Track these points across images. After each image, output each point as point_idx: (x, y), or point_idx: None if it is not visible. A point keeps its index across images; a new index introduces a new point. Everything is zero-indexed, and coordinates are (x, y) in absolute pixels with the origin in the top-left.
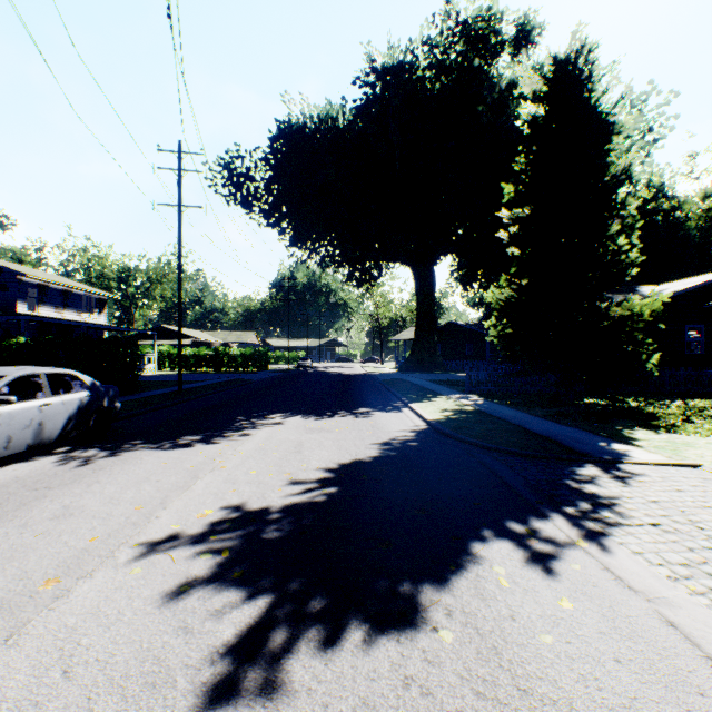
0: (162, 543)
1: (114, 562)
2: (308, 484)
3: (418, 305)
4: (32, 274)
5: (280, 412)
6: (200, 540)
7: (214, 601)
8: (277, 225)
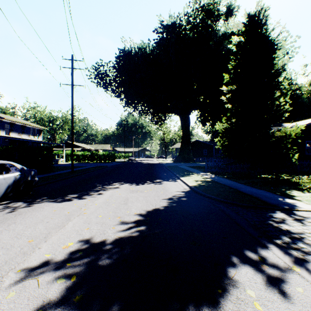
0: (36, 269)
1: None
2: (129, 224)
3: (182, 132)
4: (7, 117)
5: (118, 181)
6: (60, 266)
7: None
8: (119, 96)
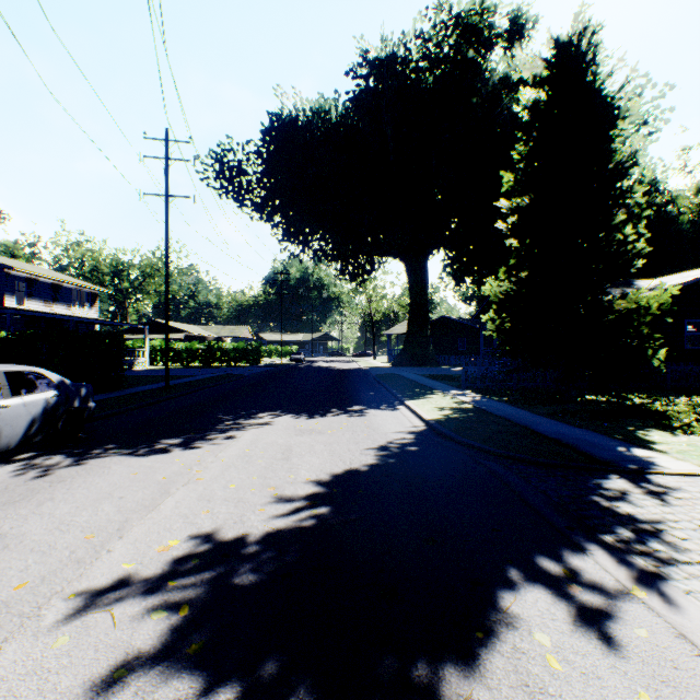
0: (107, 593)
1: (35, 625)
2: (295, 502)
3: (411, 299)
4: (20, 267)
5: (270, 410)
6: (156, 587)
7: (155, 699)
8: (269, 218)
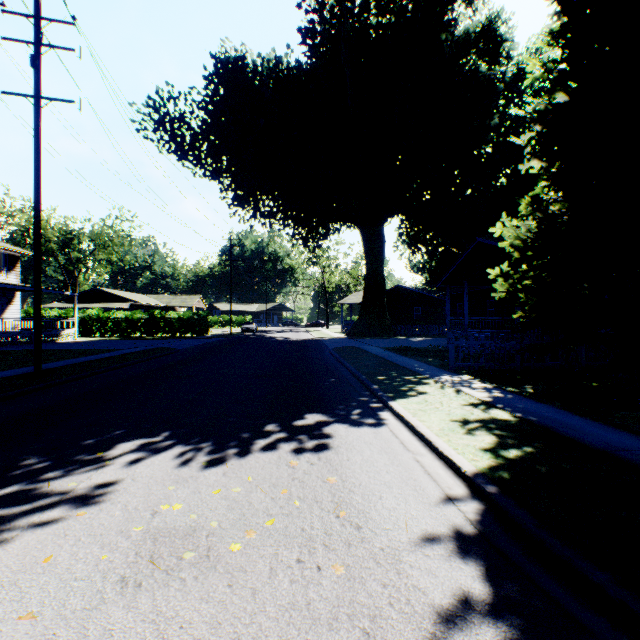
0: None
1: None
2: None
3: (367, 267)
4: None
5: (149, 430)
6: None
7: None
8: (214, 174)
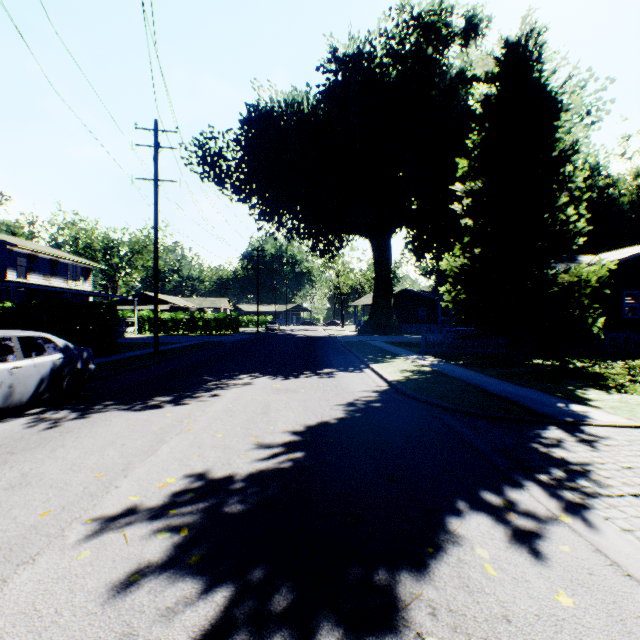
0: (118, 518)
1: (61, 543)
2: (274, 448)
3: (376, 273)
4: (22, 244)
5: (249, 372)
6: (159, 514)
7: (166, 595)
8: (247, 200)
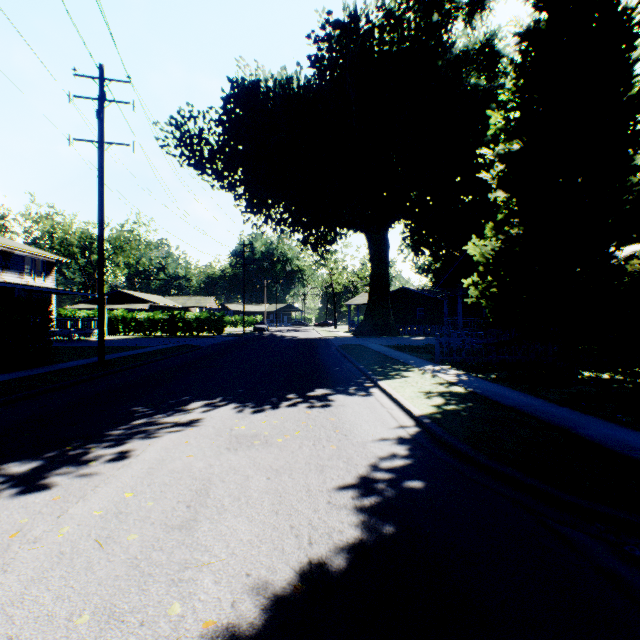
0: None
1: None
2: None
3: (372, 270)
4: None
5: (208, 396)
6: None
7: None
8: (230, 187)
